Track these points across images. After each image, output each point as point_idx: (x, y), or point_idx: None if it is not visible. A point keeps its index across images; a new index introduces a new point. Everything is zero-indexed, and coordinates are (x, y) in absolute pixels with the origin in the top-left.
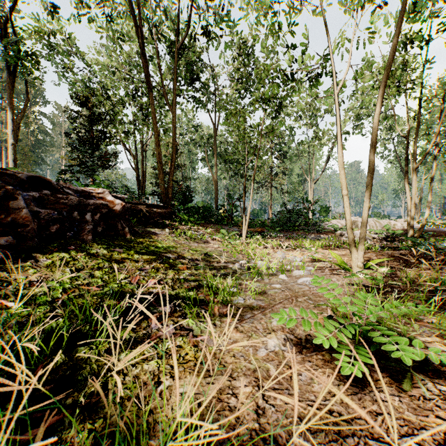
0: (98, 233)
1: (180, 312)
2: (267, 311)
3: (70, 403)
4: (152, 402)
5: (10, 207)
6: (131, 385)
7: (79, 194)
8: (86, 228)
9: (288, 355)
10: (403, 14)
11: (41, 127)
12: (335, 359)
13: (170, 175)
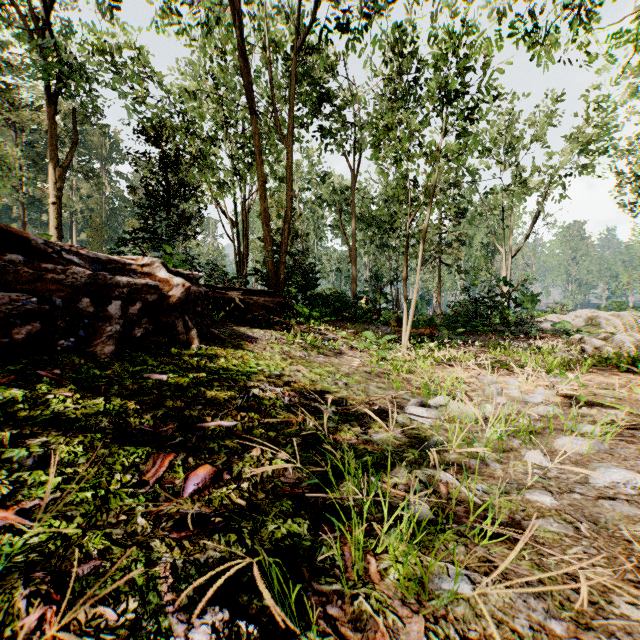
0: (135, 340)
1: None
2: None
3: None
4: None
5: None
6: None
7: (102, 266)
8: (106, 330)
9: None
10: None
11: (118, 191)
12: None
13: (282, 244)
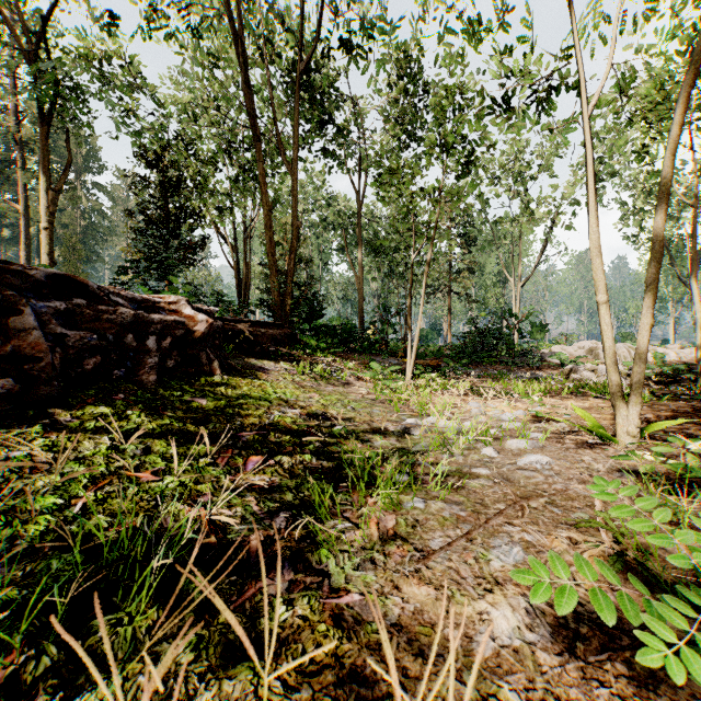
0: (168, 371)
1: (305, 528)
2: (477, 532)
3: None
4: None
5: (11, 327)
6: None
7: (138, 305)
8: (147, 362)
9: (544, 658)
10: None
11: (95, 205)
12: (662, 678)
13: (288, 274)
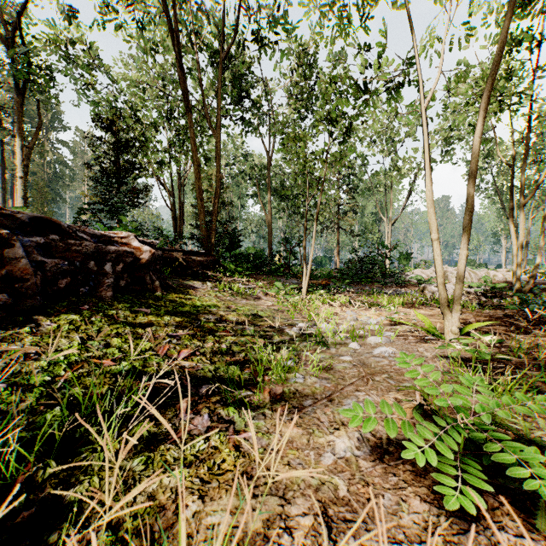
0: (121, 288)
1: (219, 395)
2: (335, 395)
3: (54, 538)
4: (171, 539)
5: (5, 256)
6: (143, 510)
7: (97, 239)
8: (105, 282)
9: (363, 463)
10: (514, 2)
11: (59, 157)
12: (430, 471)
13: (213, 214)
